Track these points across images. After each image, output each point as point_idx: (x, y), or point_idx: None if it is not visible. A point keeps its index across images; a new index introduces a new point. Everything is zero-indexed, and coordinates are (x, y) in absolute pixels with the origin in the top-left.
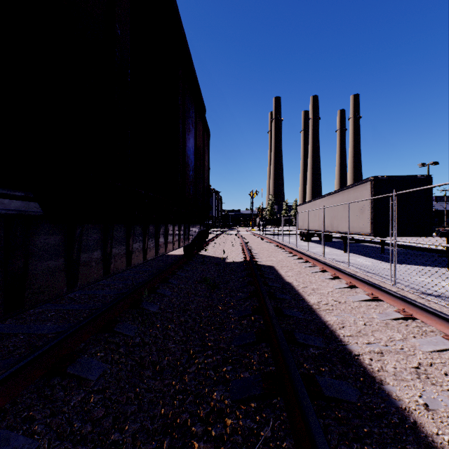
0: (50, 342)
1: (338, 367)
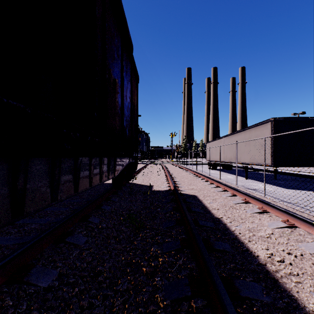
0: None
1: None
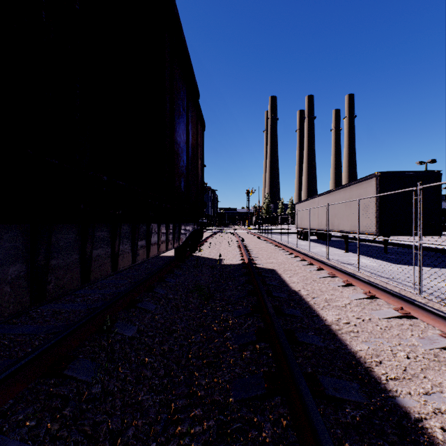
0: None
1: None
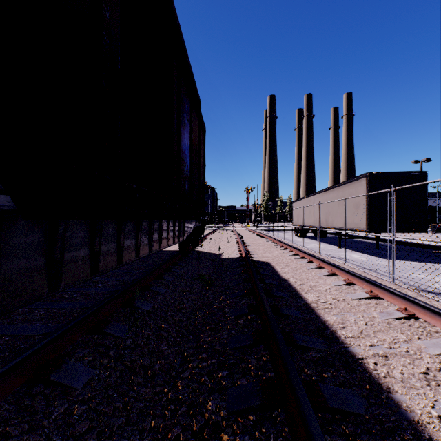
0: (33, 346)
1: (342, 373)
